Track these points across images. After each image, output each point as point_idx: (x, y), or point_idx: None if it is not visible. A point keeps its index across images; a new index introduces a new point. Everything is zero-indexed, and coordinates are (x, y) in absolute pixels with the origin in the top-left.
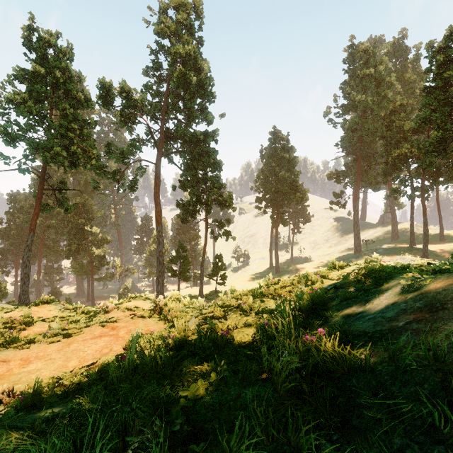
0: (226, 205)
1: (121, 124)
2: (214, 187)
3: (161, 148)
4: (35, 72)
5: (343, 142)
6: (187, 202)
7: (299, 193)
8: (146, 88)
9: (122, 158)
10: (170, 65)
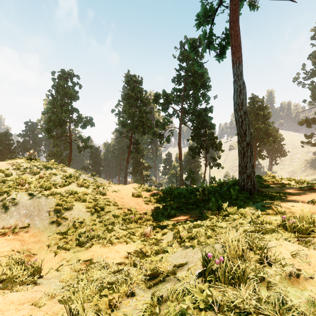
0: (217, 149)
1: (162, 110)
2: (210, 139)
3: (181, 120)
4: (130, 95)
5: (313, 97)
6: (195, 147)
7: (271, 138)
8: (173, 90)
9: (163, 127)
10: (186, 77)
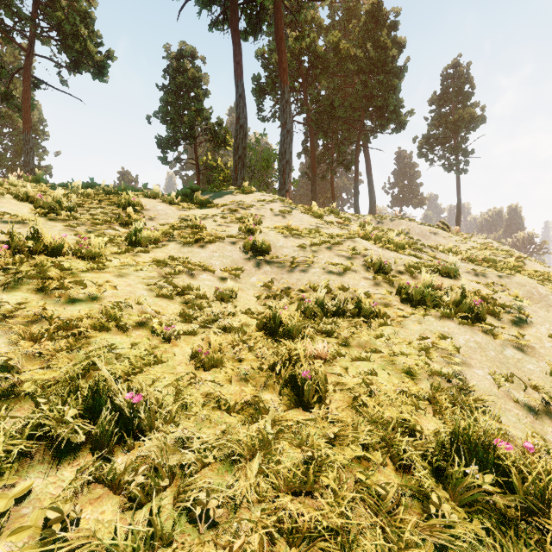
0: None
1: None
2: None
3: None
4: None
5: None
6: None
7: None
8: None
9: None
10: None
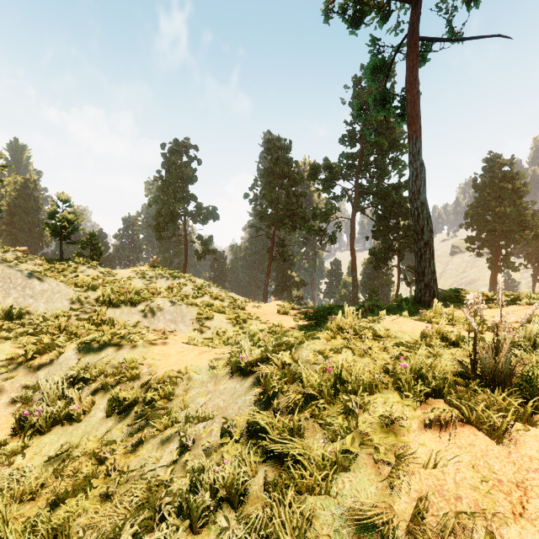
0: None
1: (323, 190)
2: (407, 236)
3: (355, 206)
4: (273, 170)
5: None
6: (379, 250)
7: (528, 231)
8: (342, 156)
9: (325, 218)
10: (364, 134)
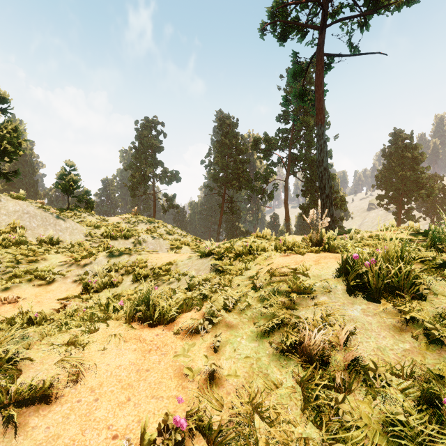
0: (338, 207)
1: (263, 158)
2: None
3: (288, 170)
4: (223, 142)
5: None
6: (307, 205)
7: (424, 190)
8: (278, 131)
9: (264, 180)
10: (295, 114)
